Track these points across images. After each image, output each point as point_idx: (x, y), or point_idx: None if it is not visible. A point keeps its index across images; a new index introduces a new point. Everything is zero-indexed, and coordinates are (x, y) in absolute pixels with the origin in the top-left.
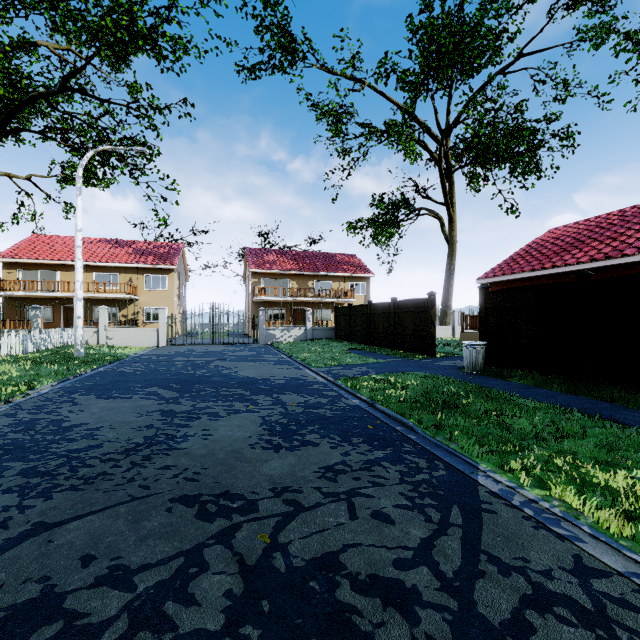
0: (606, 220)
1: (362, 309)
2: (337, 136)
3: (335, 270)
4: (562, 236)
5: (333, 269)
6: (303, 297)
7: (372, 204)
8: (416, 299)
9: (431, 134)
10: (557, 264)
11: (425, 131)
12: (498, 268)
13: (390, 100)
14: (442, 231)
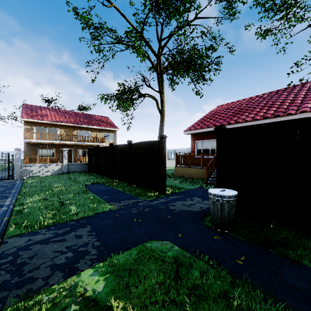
0: (253, 99)
1: (106, 150)
2: (94, 38)
3: (93, 124)
4: (229, 107)
5: (92, 124)
6: (69, 141)
7: (118, 89)
8: (148, 141)
9: (152, 49)
10: (239, 121)
11: (149, 46)
12: (196, 124)
13: (128, 21)
14: (157, 107)
